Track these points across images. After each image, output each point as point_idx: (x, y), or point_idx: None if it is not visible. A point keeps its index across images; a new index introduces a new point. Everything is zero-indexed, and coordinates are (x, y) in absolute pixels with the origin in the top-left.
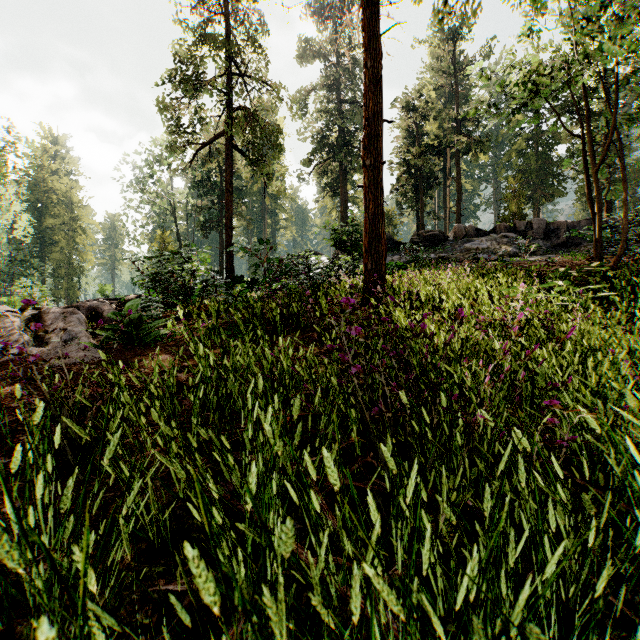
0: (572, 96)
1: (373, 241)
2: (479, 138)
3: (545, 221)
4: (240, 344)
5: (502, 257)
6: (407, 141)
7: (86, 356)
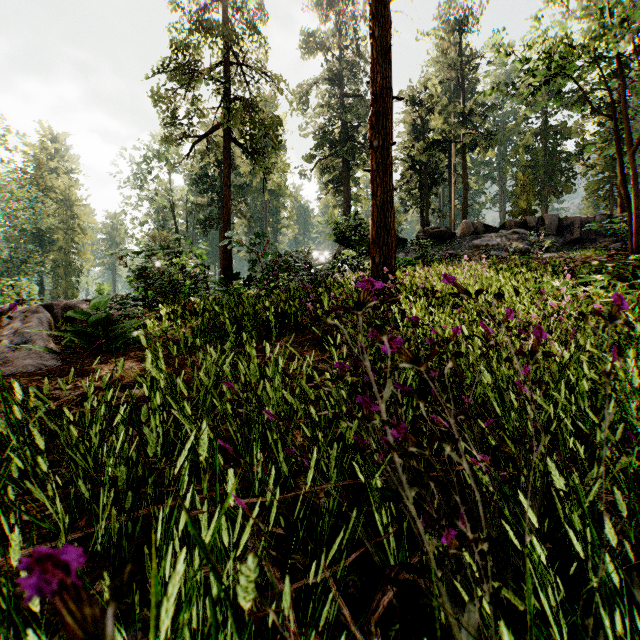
0: (601, 72)
1: (381, 231)
2: (486, 132)
3: (558, 216)
4: (213, 352)
5: (513, 254)
6: (412, 136)
7: (34, 364)
